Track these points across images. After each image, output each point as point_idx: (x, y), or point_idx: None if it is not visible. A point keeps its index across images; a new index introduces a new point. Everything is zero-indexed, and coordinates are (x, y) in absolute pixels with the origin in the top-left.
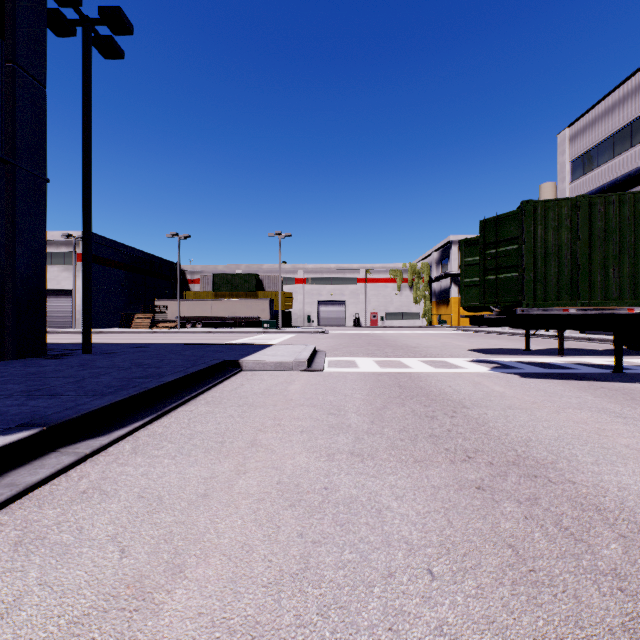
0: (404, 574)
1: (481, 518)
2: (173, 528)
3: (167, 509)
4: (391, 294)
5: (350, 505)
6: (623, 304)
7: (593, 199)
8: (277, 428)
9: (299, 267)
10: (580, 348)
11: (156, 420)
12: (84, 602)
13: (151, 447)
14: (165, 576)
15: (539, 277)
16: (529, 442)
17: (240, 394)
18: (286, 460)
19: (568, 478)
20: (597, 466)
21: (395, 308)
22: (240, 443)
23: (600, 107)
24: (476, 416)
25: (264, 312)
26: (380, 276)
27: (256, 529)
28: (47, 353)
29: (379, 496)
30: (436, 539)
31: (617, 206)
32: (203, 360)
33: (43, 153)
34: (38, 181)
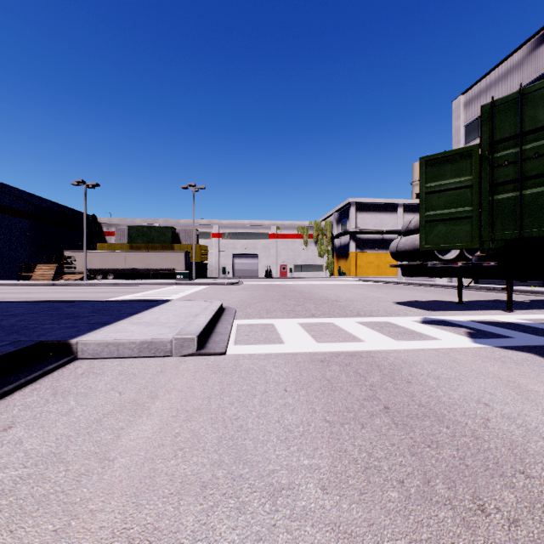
0: None
1: None
2: None
3: None
4: (299, 248)
5: None
6: None
7: None
8: None
9: (215, 222)
10: (501, 299)
11: None
12: None
13: None
14: None
15: None
16: None
17: None
18: None
19: None
20: None
21: (302, 261)
22: None
23: (494, 73)
24: None
25: (179, 264)
26: (289, 232)
27: None
28: None
29: None
30: None
31: None
32: None
33: None
34: None
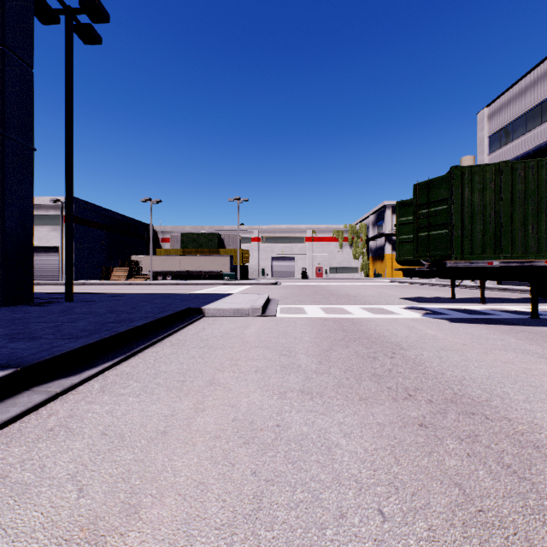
0: (355, 515)
1: (426, 455)
2: (132, 466)
3: (127, 447)
4: (334, 251)
5: (301, 442)
6: (541, 257)
7: (514, 164)
8: (234, 368)
9: (255, 228)
10: (498, 297)
11: (125, 361)
12: (36, 546)
13: (118, 386)
14: (120, 517)
15: (466, 233)
16: (463, 381)
17: (202, 337)
18: (241, 398)
19: (503, 415)
20: (529, 404)
21: (337, 263)
22: (200, 382)
23: (514, 89)
24: (413, 357)
25: (225, 266)
26: (324, 235)
27: (211, 467)
28: (34, 301)
29: (328, 433)
30: (385, 477)
31: (535, 171)
32: (170, 307)
33: (30, 126)
34: (25, 150)
